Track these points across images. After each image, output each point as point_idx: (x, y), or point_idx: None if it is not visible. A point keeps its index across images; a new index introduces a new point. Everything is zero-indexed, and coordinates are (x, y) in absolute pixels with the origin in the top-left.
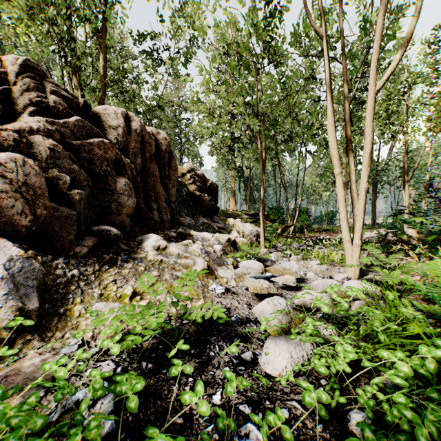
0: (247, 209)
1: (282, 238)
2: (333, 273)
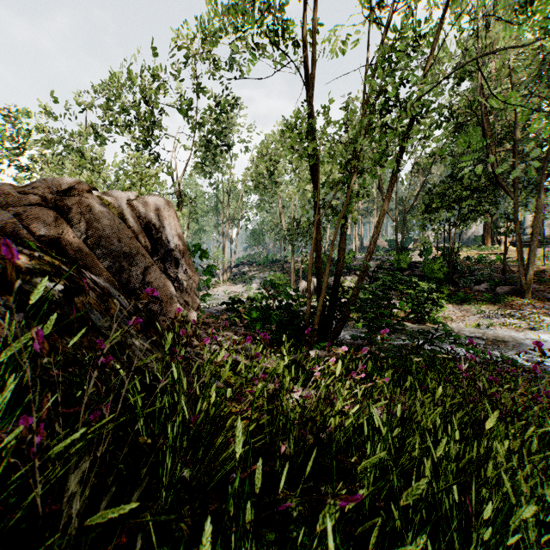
0: None
1: None
2: None
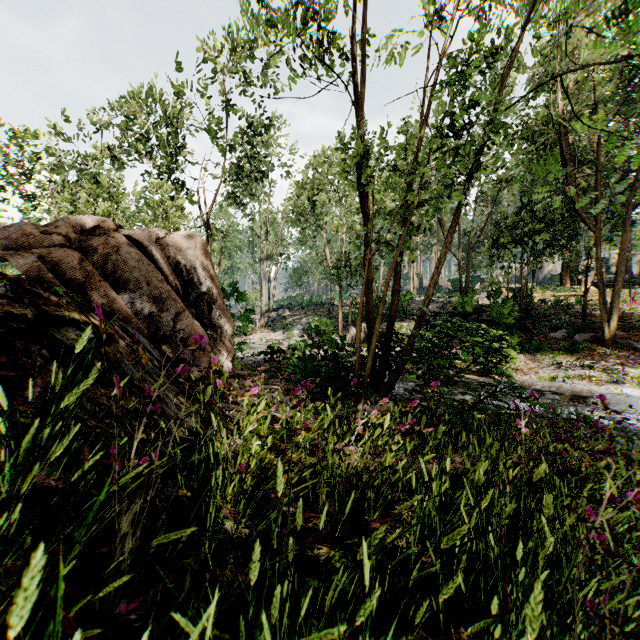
0: None
1: None
2: None
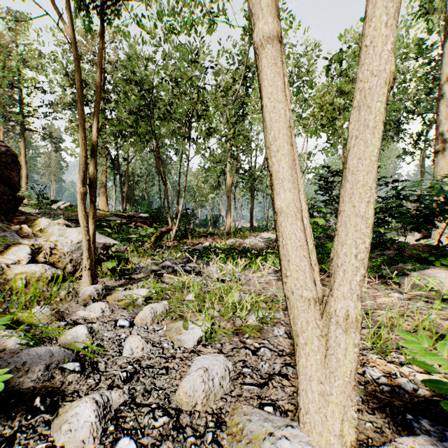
0: (124, 209)
1: (158, 247)
2: (257, 433)
